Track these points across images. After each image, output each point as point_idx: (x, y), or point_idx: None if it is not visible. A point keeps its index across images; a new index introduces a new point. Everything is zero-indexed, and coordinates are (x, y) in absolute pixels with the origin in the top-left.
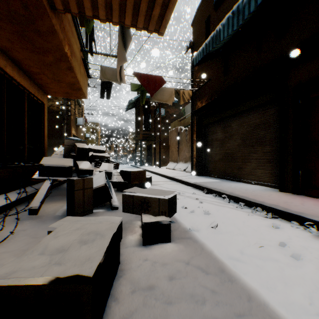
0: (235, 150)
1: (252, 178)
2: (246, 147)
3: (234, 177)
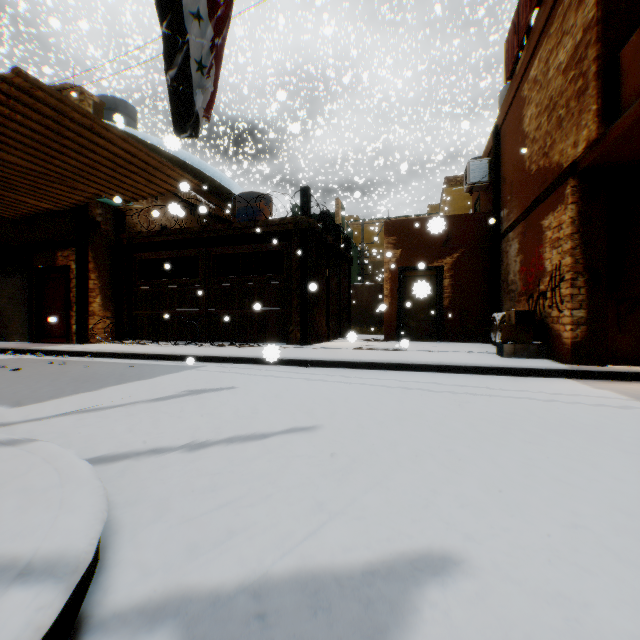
0: (5, 309)
1: (20, 336)
2: (15, 307)
3: (4, 337)
